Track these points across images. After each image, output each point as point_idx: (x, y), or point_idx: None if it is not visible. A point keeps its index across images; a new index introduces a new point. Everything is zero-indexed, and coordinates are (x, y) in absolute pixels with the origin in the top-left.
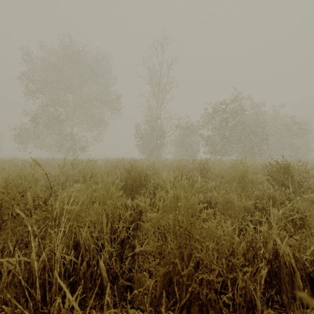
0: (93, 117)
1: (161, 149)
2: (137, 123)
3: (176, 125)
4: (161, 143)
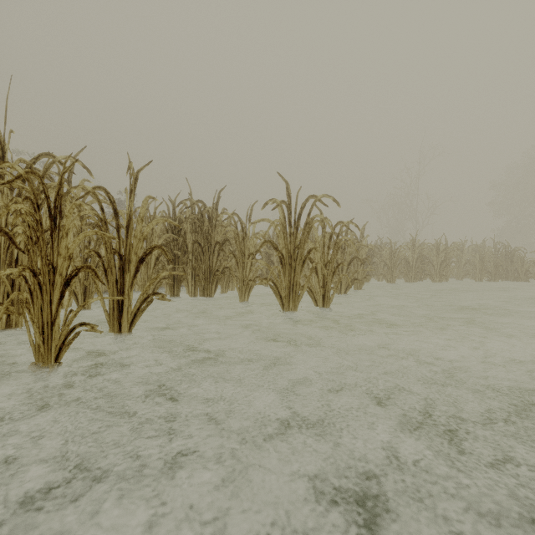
0: None
1: None
2: None
3: None
4: None
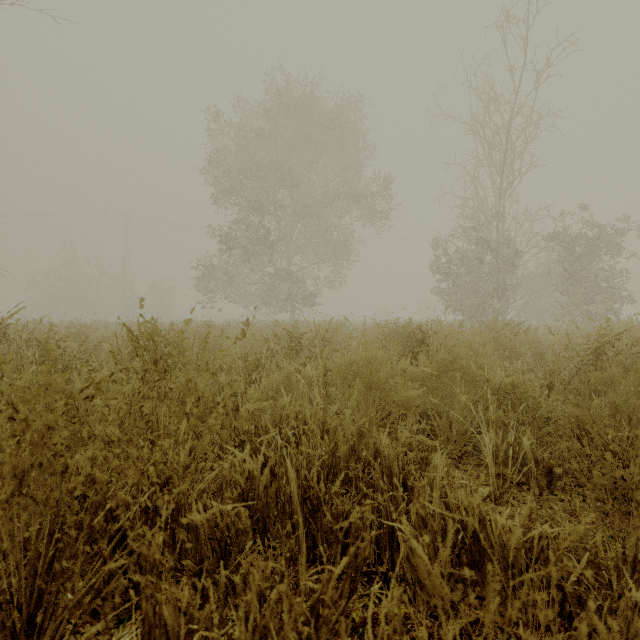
0: (332, 235)
1: (510, 299)
2: (436, 238)
3: (548, 234)
4: (508, 284)
